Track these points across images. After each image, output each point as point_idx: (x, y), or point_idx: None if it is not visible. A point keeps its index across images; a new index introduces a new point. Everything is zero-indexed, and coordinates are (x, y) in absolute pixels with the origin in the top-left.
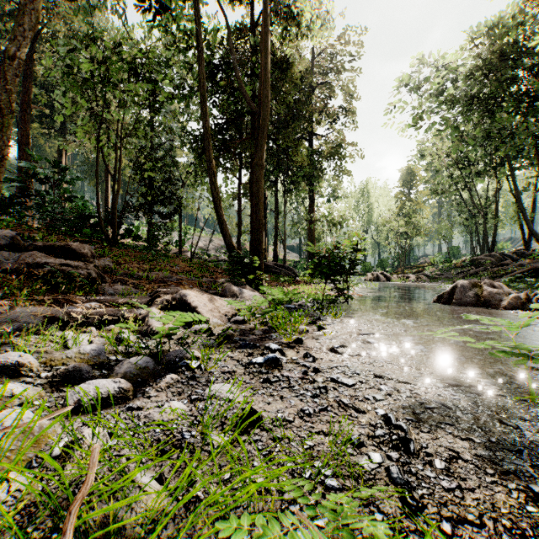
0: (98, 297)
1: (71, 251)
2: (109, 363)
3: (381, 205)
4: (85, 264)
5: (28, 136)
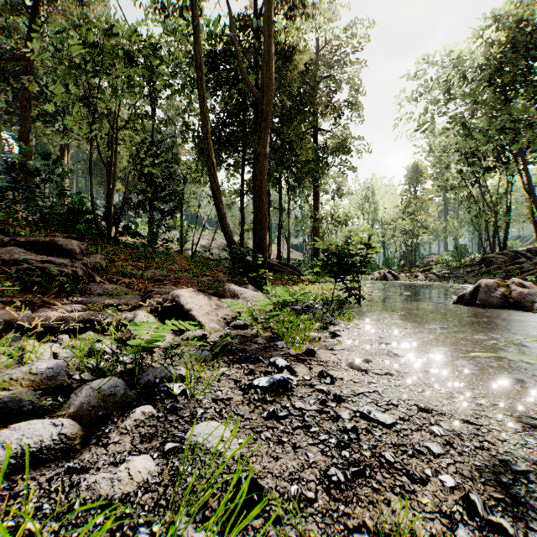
0: (83, 298)
1: (57, 247)
2: (71, 385)
3: (386, 203)
4: (72, 261)
5: (28, 133)
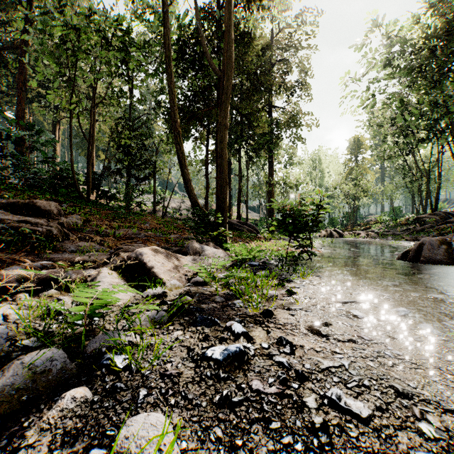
0: (55, 255)
1: (35, 208)
2: (10, 354)
3: (331, 171)
4: (48, 220)
5: (23, 111)
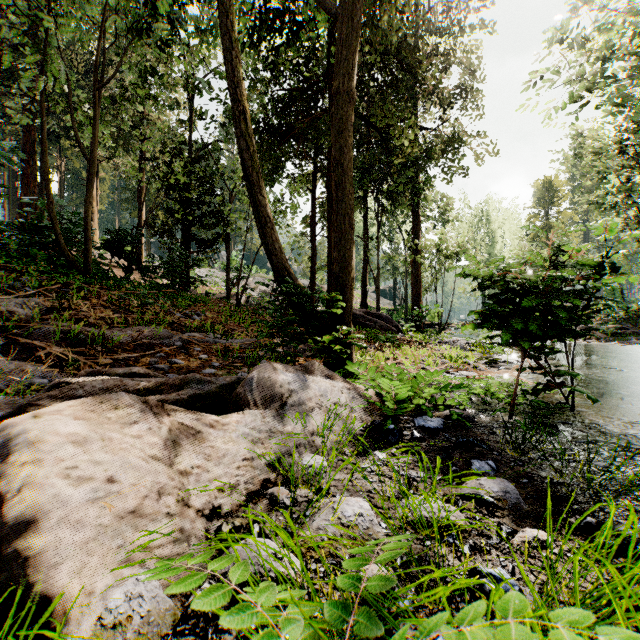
0: None
1: None
2: None
3: (506, 233)
4: None
5: (33, 143)
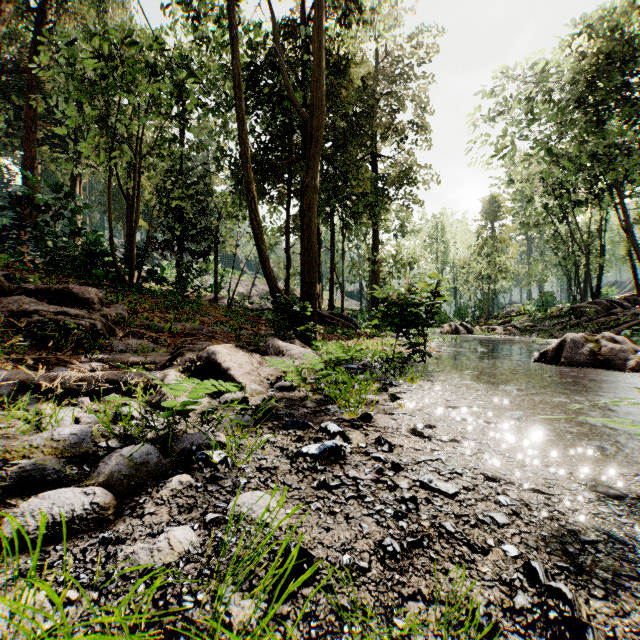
0: (103, 355)
1: (71, 296)
2: (97, 453)
3: (458, 243)
4: (89, 312)
5: (33, 159)
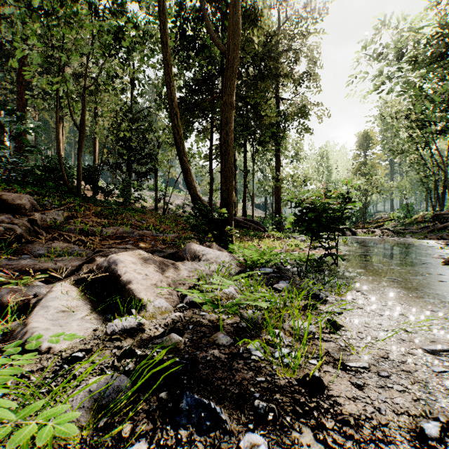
0: (10, 261)
1: (1, 202)
2: None
3: (339, 167)
4: (15, 217)
5: (23, 106)
